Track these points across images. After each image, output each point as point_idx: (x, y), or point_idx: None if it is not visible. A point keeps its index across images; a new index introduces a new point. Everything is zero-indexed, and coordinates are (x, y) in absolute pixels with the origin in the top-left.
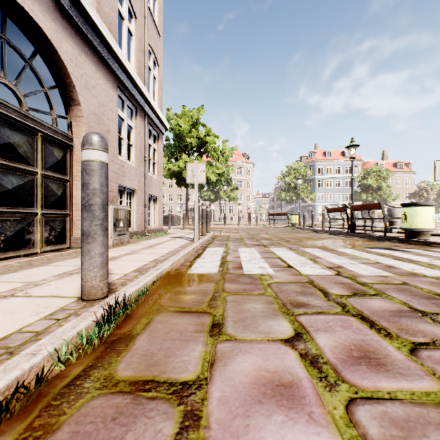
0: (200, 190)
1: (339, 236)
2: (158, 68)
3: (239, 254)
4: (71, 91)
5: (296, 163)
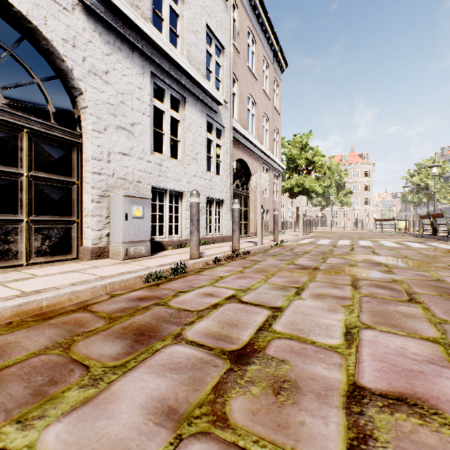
0: (309, 200)
1: (415, 238)
2: (279, 134)
3: (320, 241)
4: (250, 176)
5: (429, 159)
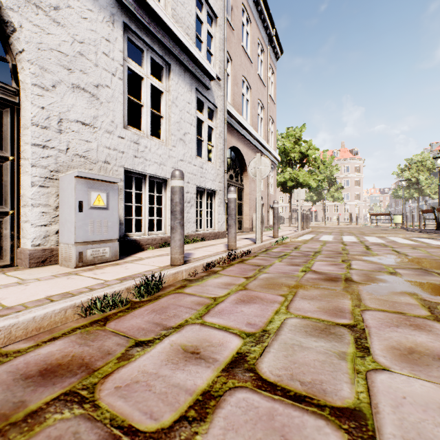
0: None
1: (420, 233)
2: (273, 124)
3: (321, 237)
4: (244, 166)
5: (419, 154)
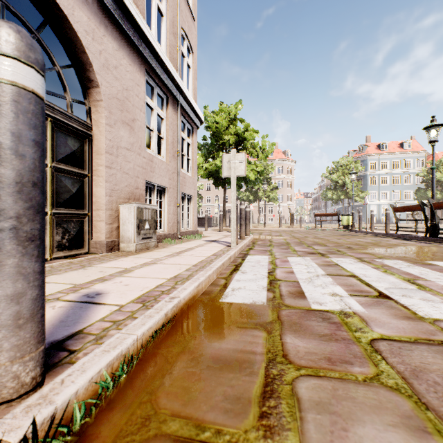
0: (238, 190)
1: (416, 242)
2: (192, 55)
3: (291, 267)
4: (88, 71)
5: (344, 158)
